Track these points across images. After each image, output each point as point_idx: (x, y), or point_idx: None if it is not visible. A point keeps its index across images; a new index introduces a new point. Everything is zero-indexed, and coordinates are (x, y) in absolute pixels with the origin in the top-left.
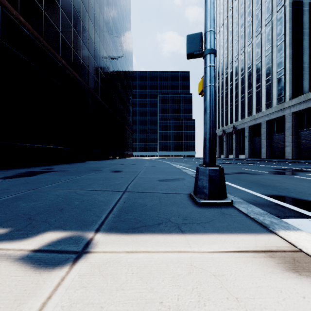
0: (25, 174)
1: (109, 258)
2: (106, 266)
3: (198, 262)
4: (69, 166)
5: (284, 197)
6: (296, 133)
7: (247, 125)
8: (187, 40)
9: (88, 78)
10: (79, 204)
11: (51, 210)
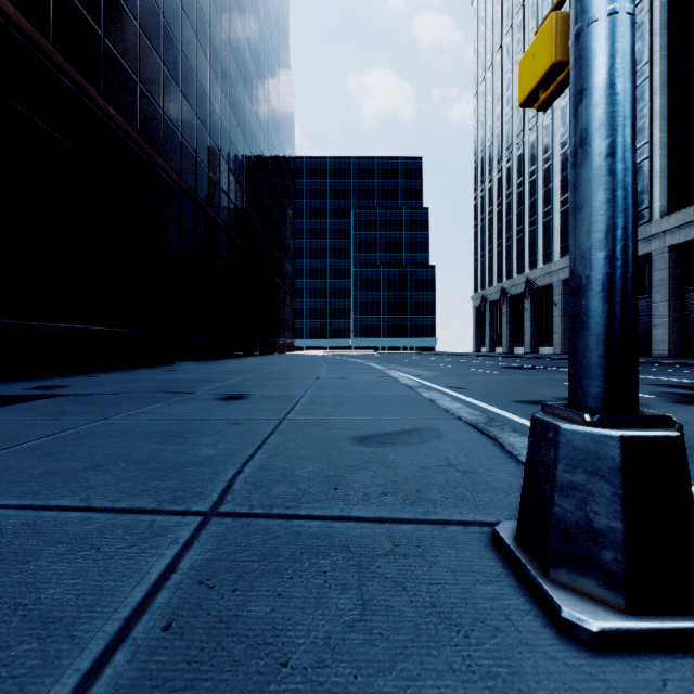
0: None
1: None
2: None
3: None
4: (118, 378)
5: None
6: (679, 296)
7: (559, 278)
8: None
9: (181, 159)
10: None
11: None
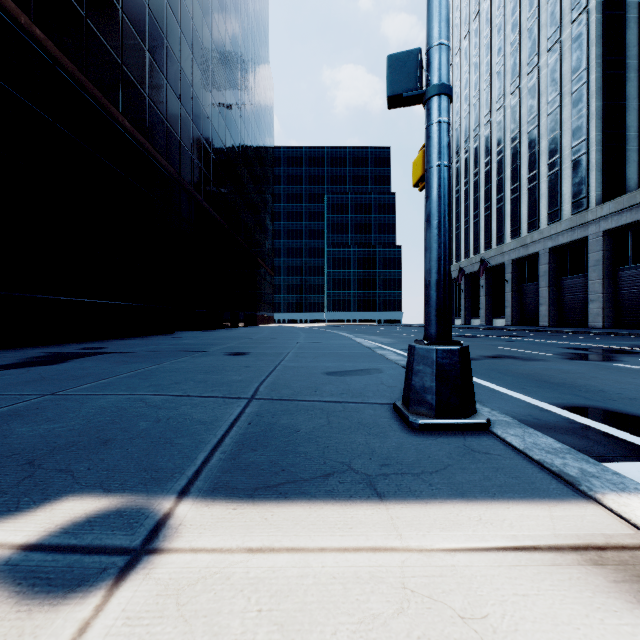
0: (42, 359)
1: (205, 568)
2: (196, 591)
3: (419, 578)
4: (139, 342)
5: (600, 411)
6: (612, 275)
7: (510, 258)
8: (389, 65)
9: (180, 159)
10: (148, 428)
11: (83, 442)
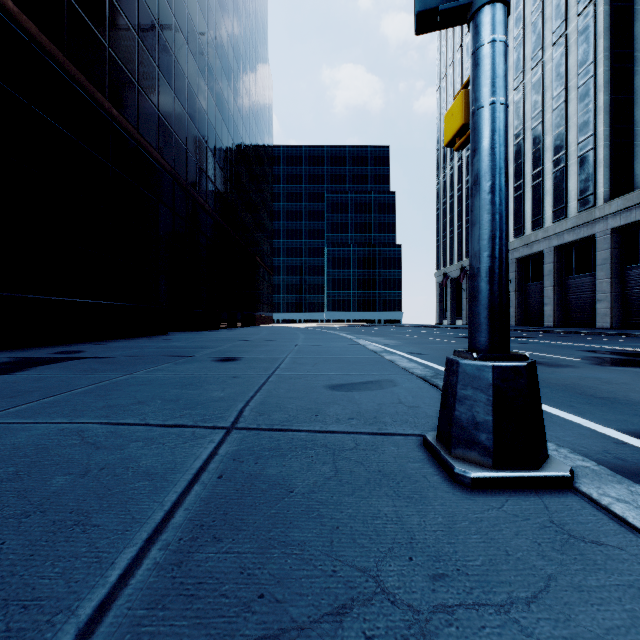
0: None
1: None
2: None
3: None
4: (124, 345)
5: None
6: (620, 274)
7: (513, 257)
8: None
9: (174, 152)
10: (62, 489)
11: None
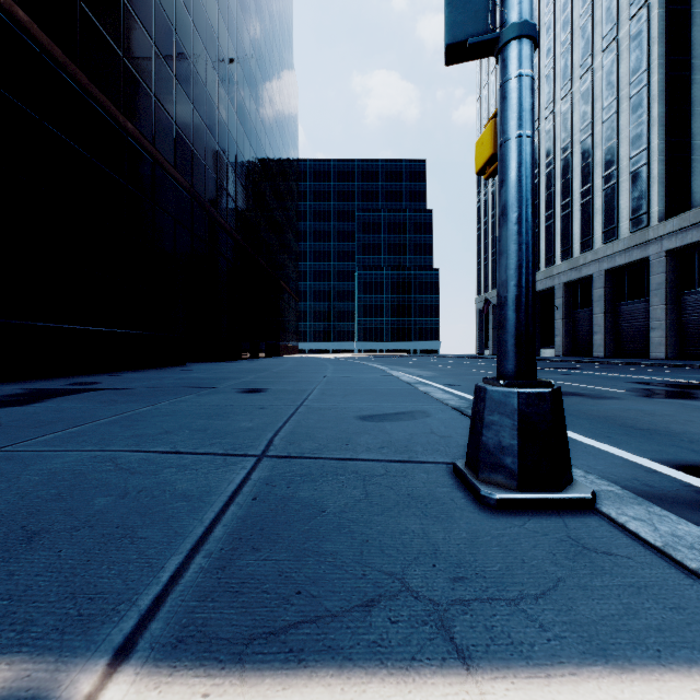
0: (15, 398)
1: None
2: None
3: None
4: (141, 376)
5: None
6: (676, 300)
7: (560, 281)
8: (449, 2)
9: (192, 169)
10: (106, 508)
11: None
